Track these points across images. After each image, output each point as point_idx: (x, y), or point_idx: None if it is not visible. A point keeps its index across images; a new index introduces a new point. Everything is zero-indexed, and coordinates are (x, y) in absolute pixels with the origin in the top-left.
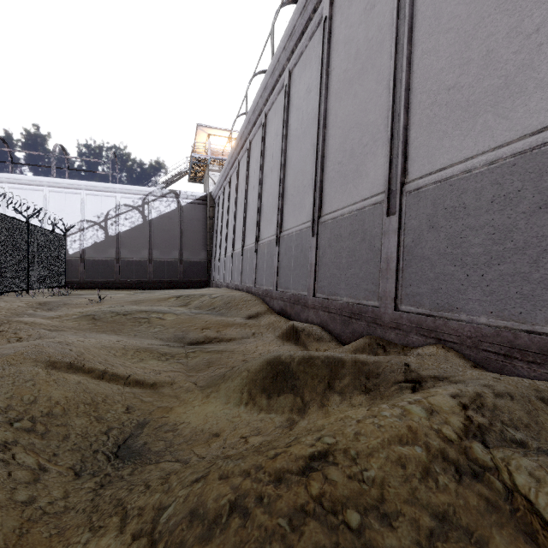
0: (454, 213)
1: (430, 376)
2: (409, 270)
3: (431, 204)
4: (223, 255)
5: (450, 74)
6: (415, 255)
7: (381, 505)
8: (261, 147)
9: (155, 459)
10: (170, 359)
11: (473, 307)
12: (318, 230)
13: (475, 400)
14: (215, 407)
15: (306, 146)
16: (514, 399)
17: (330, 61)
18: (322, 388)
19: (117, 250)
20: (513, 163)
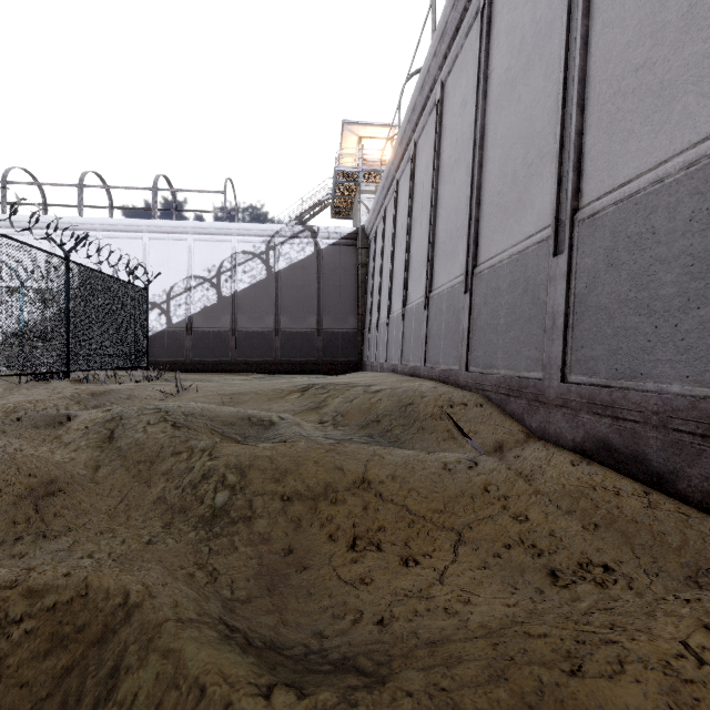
0: None
1: None
2: None
3: None
4: (385, 318)
5: None
6: None
7: None
8: (478, 59)
9: None
10: None
11: None
12: None
13: None
14: None
15: None
16: None
17: None
18: None
19: (233, 317)
20: None
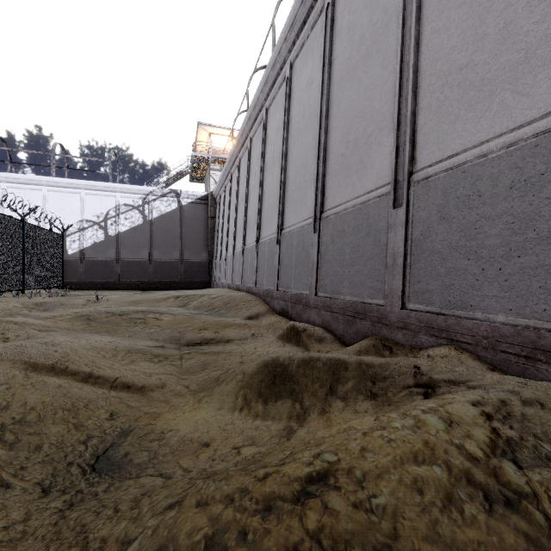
0: (467, 202)
1: (444, 380)
2: (418, 265)
3: (441, 193)
4: (224, 255)
5: (463, 52)
6: (424, 249)
7: (394, 544)
8: (262, 143)
9: (136, 473)
10: (163, 360)
11: (490, 304)
12: (321, 226)
13: (500, 409)
14: (207, 413)
15: (307, 140)
16: (545, 408)
17: (333, 49)
18: (323, 393)
19: (117, 250)
20: (535, 143)
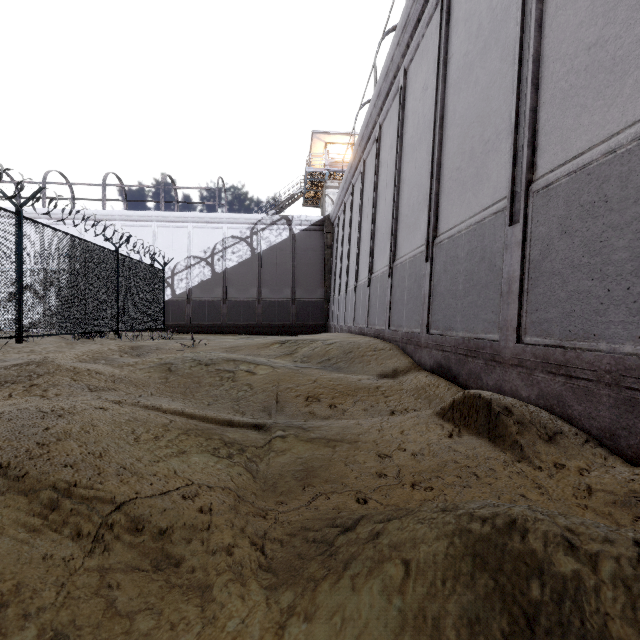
0: None
1: None
2: None
3: None
4: (344, 290)
5: None
6: None
7: None
8: (398, 122)
9: None
10: (235, 455)
11: None
12: (528, 209)
13: None
14: None
15: (488, 70)
16: None
17: None
18: None
19: (224, 289)
20: None
